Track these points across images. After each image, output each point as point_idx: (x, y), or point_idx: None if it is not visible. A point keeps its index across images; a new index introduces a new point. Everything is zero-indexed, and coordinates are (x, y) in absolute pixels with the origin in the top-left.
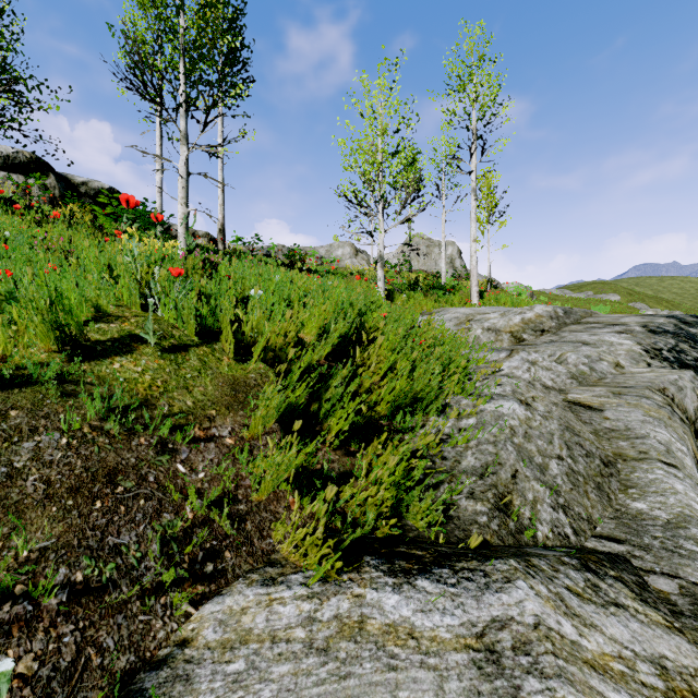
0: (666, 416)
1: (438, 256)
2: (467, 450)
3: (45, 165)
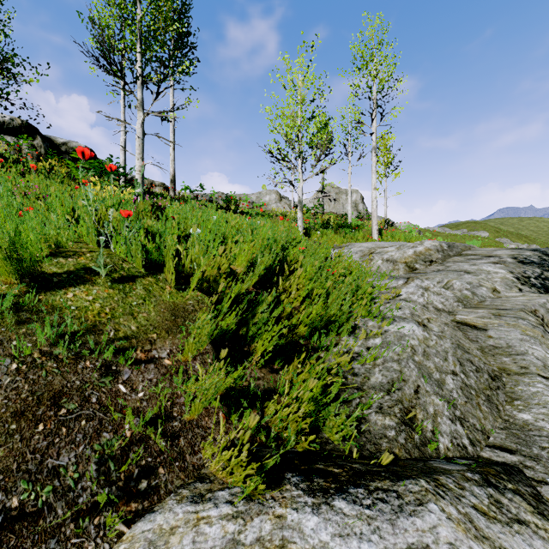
0: (540, 334)
1: (345, 201)
2: (374, 368)
3: (33, 129)
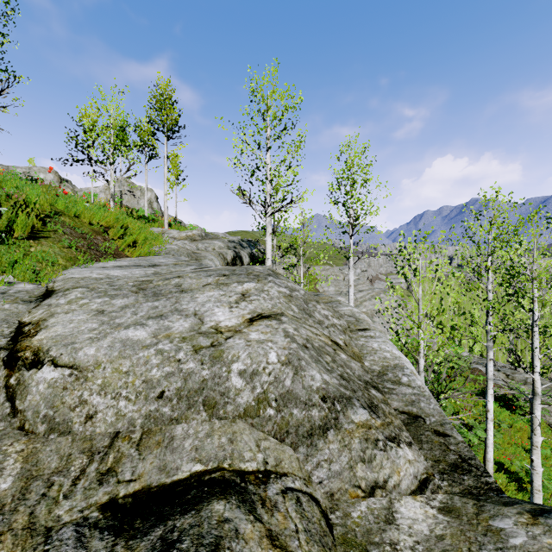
0: (217, 256)
1: (140, 198)
2: (162, 252)
3: None
